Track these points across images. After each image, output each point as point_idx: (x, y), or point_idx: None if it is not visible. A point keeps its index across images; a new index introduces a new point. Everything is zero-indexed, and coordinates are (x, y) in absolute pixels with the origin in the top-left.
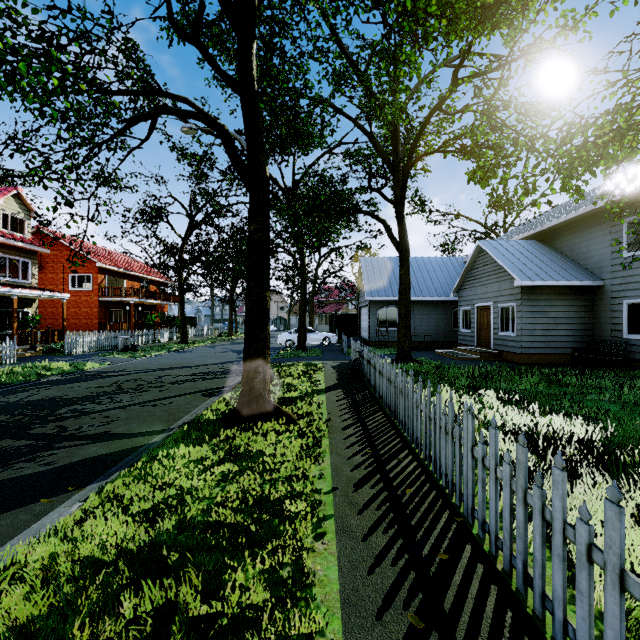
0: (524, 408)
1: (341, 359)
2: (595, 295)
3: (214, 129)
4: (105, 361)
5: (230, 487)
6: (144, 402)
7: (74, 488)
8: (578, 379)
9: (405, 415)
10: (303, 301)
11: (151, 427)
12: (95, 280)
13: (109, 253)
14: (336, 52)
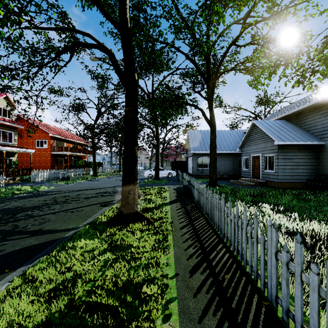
0: (288, 215)
1: (178, 185)
2: (319, 149)
3: (105, 53)
4: (51, 185)
5: (108, 272)
6: (67, 210)
7: (9, 270)
8: (314, 197)
9: (218, 220)
10: (157, 153)
11: (67, 226)
12: (49, 143)
13: (57, 129)
14: (176, 11)
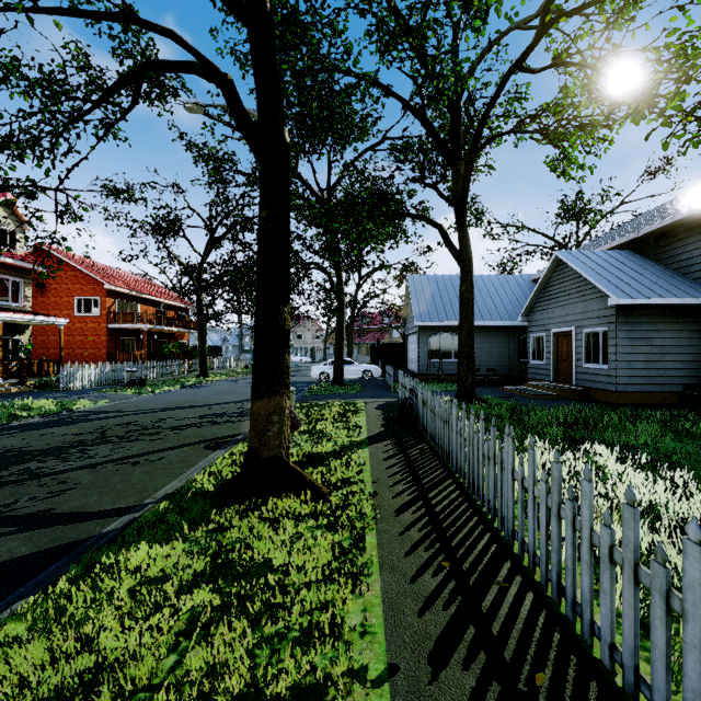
0: (665, 477)
1: (386, 397)
2: None
3: (213, 80)
4: (103, 398)
5: (192, 659)
6: (124, 458)
7: None
8: None
9: (495, 494)
10: (340, 327)
11: (116, 502)
12: (103, 304)
13: (121, 274)
14: None
